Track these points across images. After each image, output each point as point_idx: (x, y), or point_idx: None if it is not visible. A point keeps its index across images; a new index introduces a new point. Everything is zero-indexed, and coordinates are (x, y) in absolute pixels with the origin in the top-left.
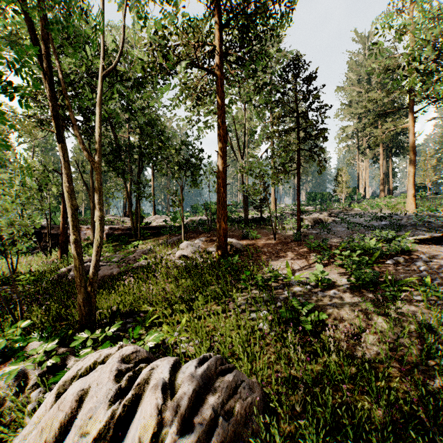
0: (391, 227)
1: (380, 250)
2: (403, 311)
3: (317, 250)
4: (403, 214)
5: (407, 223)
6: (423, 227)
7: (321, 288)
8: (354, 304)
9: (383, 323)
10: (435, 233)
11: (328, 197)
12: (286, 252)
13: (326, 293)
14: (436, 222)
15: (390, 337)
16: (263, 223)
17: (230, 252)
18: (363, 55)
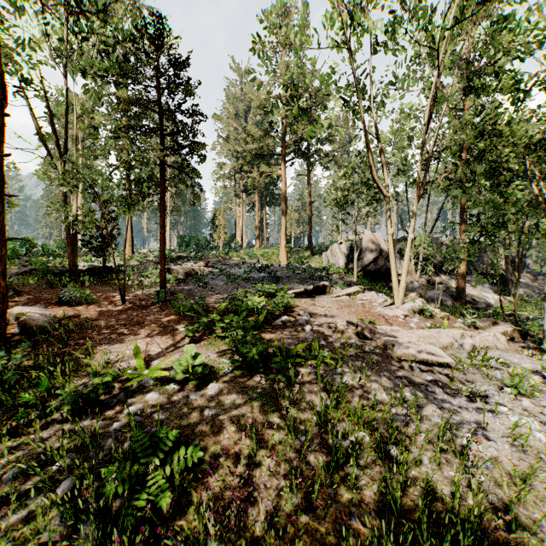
0: (271, 279)
1: (266, 310)
2: (299, 395)
3: (189, 316)
4: (278, 266)
5: (283, 275)
6: (296, 279)
7: (194, 384)
8: (241, 403)
9: (281, 425)
10: (306, 285)
11: (204, 243)
12: (141, 324)
13: (201, 392)
14: (304, 274)
15: (291, 448)
16: (108, 275)
17: (20, 335)
18: (240, 89)
